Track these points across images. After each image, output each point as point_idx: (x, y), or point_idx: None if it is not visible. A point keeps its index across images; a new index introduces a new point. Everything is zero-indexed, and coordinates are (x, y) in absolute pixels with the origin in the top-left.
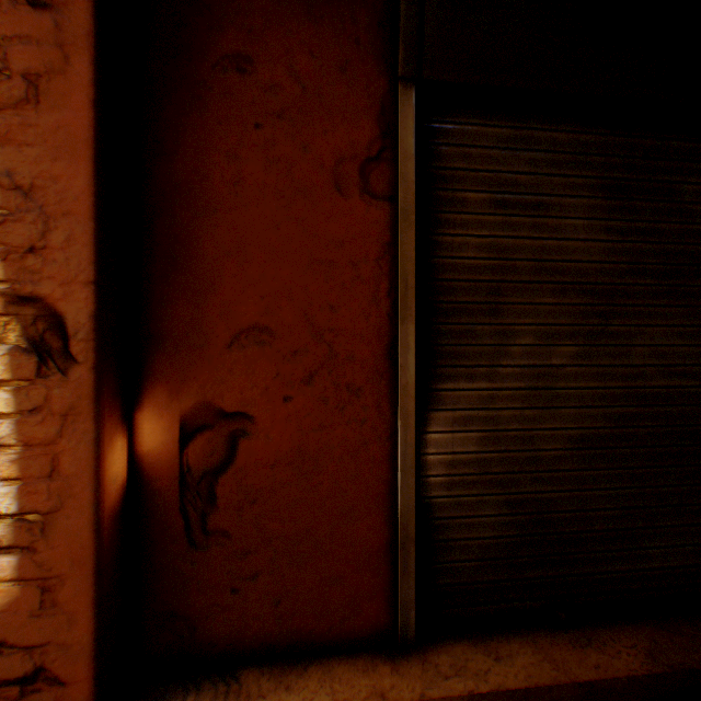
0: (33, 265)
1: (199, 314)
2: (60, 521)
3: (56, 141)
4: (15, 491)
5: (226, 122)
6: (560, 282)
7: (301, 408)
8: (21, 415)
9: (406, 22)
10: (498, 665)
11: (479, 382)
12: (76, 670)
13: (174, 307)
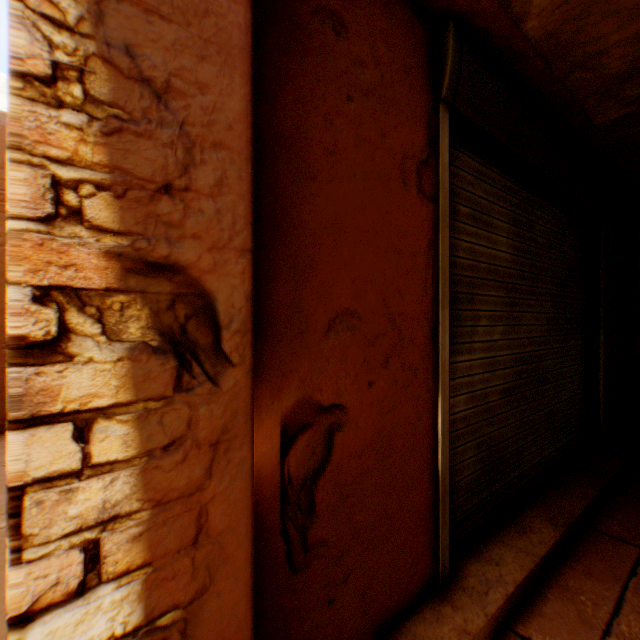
0: (166, 213)
1: (300, 296)
2: (207, 605)
3: (201, 30)
4: (137, 588)
5: (324, 81)
6: (497, 280)
7: (381, 391)
8: (146, 458)
9: (454, 55)
10: (502, 568)
11: (465, 355)
12: None
13: (275, 285)
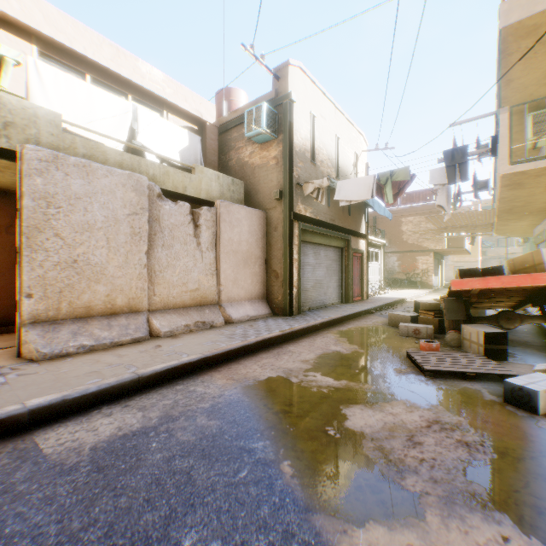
0: None
1: None
2: None
3: None
4: None
5: None
6: None
7: None
8: None
9: None
10: None
11: None
12: None
13: None
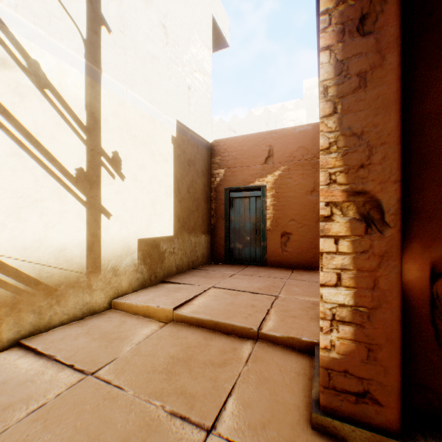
0: (361, 174)
1: None
2: (377, 314)
3: (374, 105)
4: (351, 293)
5: None
6: None
7: None
8: (354, 254)
9: None
10: None
11: None
12: (386, 400)
13: (424, 192)
